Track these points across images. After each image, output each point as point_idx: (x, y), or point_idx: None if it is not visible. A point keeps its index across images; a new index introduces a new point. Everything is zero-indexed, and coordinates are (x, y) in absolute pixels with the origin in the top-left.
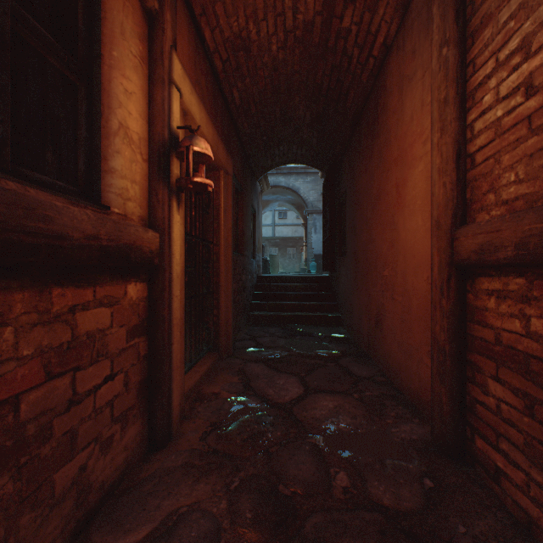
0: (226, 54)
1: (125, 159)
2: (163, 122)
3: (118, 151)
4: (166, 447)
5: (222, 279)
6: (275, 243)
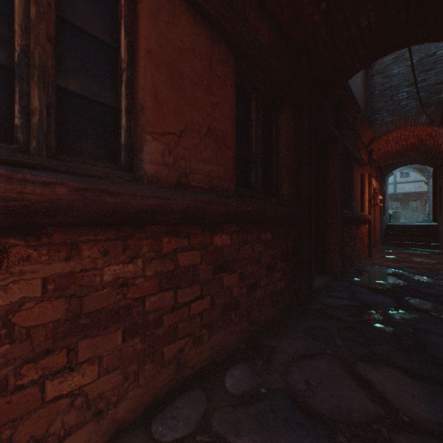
0: (379, 156)
1: (366, 204)
2: (370, 194)
3: (366, 203)
4: (371, 257)
5: (376, 225)
6: (396, 198)
